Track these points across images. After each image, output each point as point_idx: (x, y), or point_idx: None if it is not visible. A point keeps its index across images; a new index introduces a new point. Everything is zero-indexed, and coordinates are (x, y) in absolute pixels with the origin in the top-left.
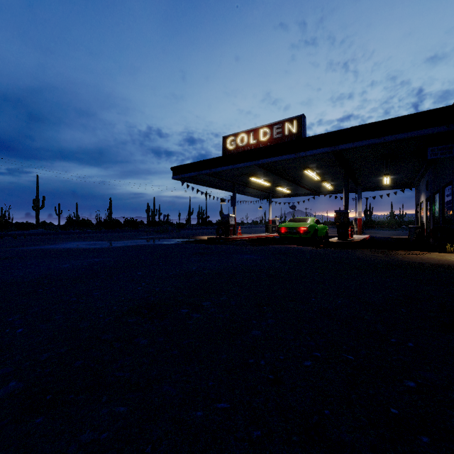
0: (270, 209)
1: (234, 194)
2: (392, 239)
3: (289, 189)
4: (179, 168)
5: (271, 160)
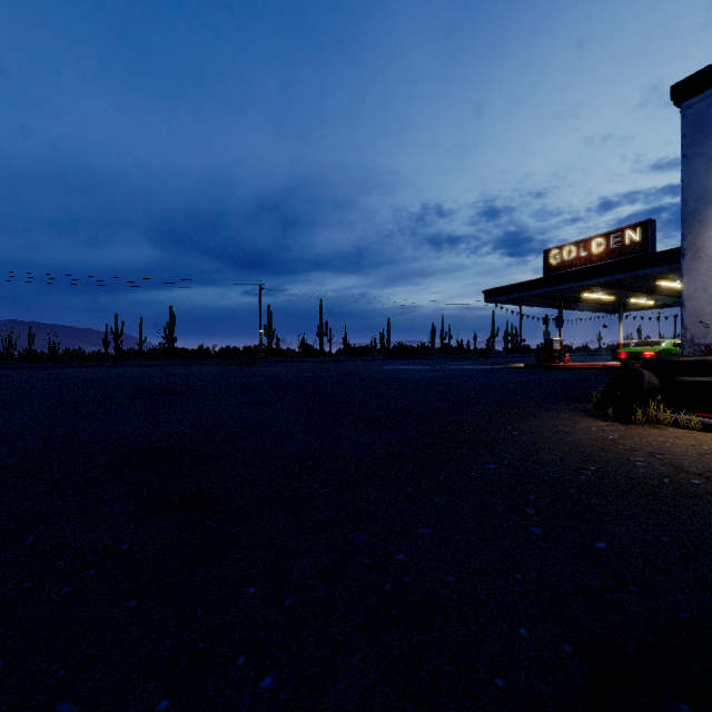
0: (620, 328)
1: (560, 314)
2: None
3: (653, 299)
4: (492, 291)
5: (601, 280)
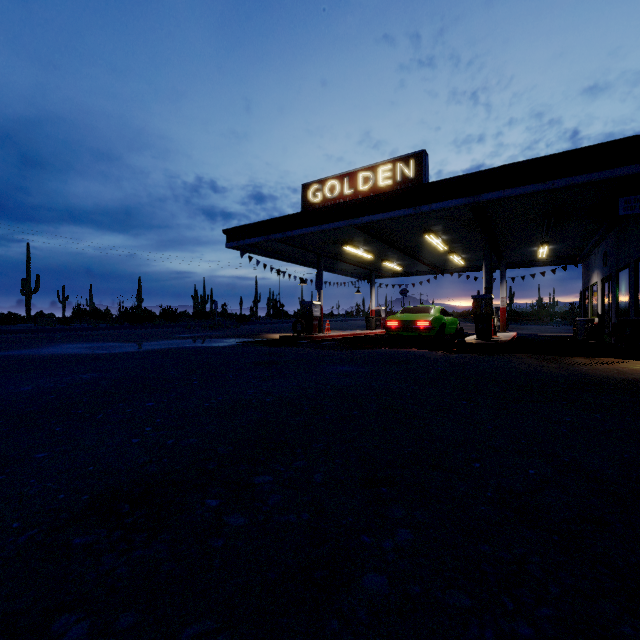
0: (373, 294)
1: (320, 271)
2: (551, 338)
3: (401, 265)
4: (236, 231)
5: (376, 218)
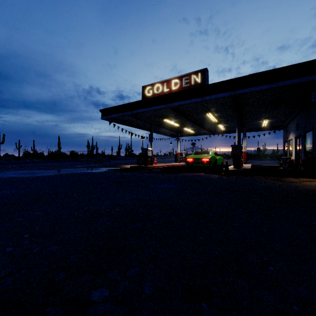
0: (178, 144)
1: (151, 132)
2: (269, 167)
3: (193, 130)
4: (106, 110)
5: (181, 103)
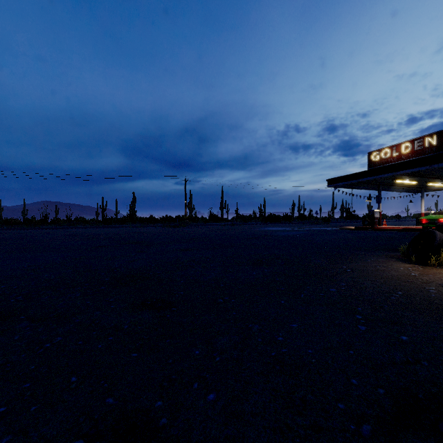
0: (422, 203)
1: (379, 194)
2: None
3: None
4: (332, 180)
5: (408, 171)
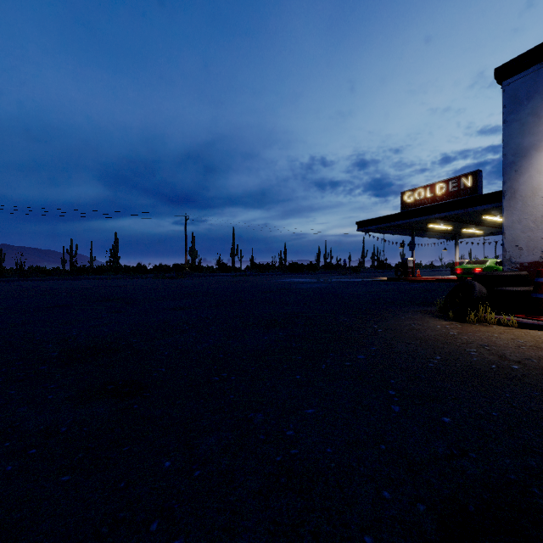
0: (456, 251)
1: (412, 240)
2: None
3: (480, 229)
4: (362, 222)
5: (442, 215)
